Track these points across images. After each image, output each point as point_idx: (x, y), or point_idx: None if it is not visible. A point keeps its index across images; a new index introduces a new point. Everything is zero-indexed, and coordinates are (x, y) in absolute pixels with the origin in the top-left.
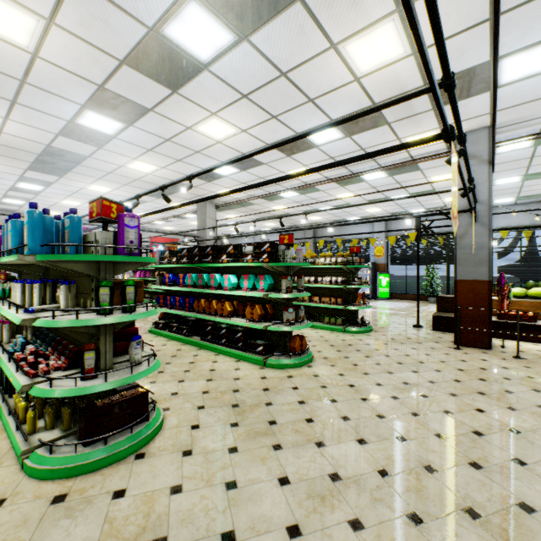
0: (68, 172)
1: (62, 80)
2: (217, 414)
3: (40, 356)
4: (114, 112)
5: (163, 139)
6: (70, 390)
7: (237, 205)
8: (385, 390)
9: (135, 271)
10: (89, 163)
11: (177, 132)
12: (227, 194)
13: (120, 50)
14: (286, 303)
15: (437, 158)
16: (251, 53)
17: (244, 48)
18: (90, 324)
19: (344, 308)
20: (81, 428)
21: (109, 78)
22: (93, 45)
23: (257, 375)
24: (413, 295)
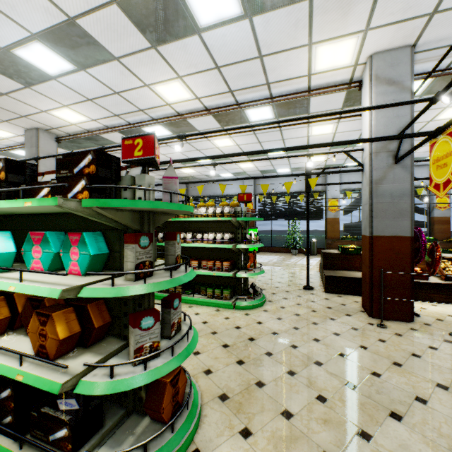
0: None
1: None
2: None
3: None
4: None
5: None
6: None
7: (90, 143)
8: None
9: None
10: None
11: None
12: None
13: None
14: (138, 299)
15: (341, 89)
16: None
17: None
18: None
19: (233, 275)
20: None
21: None
22: None
23: None
24: (278, 248)
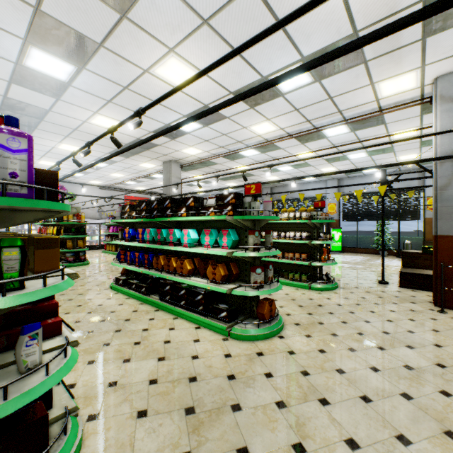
0: (34, 130)
1: None
2: (162, 431)
3: None
4: (61, 49)
5: (121, 87)
6: None
7: (200, 165)
8: (387, 381)
9: (109, 227)
10: (52, 118)
11: (134, 77)
12: (181, 125)
13: None
14: (252, 262)
15: (410, 106)
16: None
17: None
18: None
19: (309, 264)
20: None
21: None
22: None
23: (220, 351)
24: (364, 249)
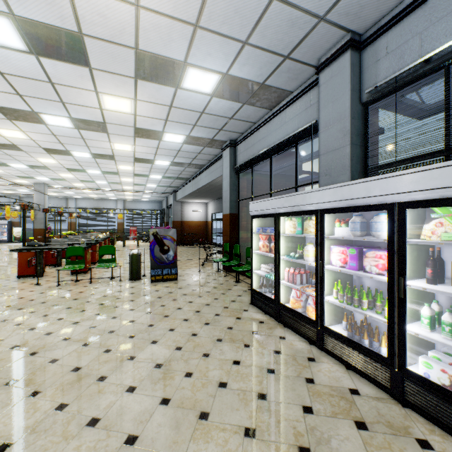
0: None
1: None
2: None
3: None
4: None
5: None
6: None
7: None
8: None
9: None
10: None
11: None
12: None
13: None
14: None
15: (30, 187)
16: None
17: None
18: None
19: None
20: None
21: None
22: None
23: None
24: None
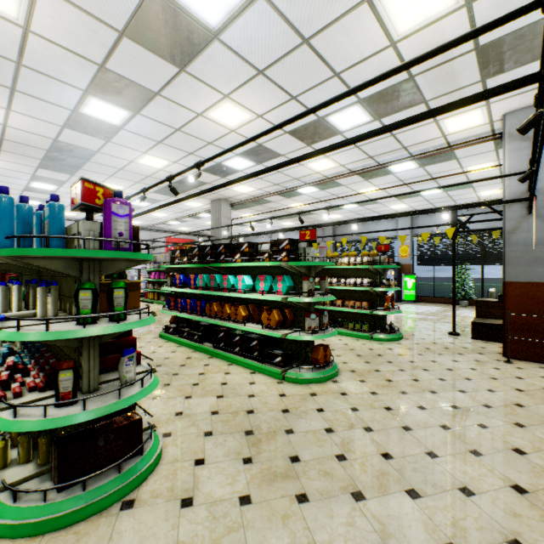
0: (78, 170)
1: (60, 60)
2: (227, 444)
3: (18, 371)
4: (119, 98)
5: (173, 129)
6: (37, 423)
7: (252, 203)
8: (430, 417)
9: (150, 272)
10: (98, 159)
11: (188, 120)
12: (240, 181)
13: (118, 17)
14: (307, 308)
15: (480, 143)
16: (268, 14)
17: (260, 7)
18: (63, 337)
19: (370, 312)
20: (55, 468)
21: (109, 55)
22: (87, 12)
23: (275, 392)
24: (442, 298)
